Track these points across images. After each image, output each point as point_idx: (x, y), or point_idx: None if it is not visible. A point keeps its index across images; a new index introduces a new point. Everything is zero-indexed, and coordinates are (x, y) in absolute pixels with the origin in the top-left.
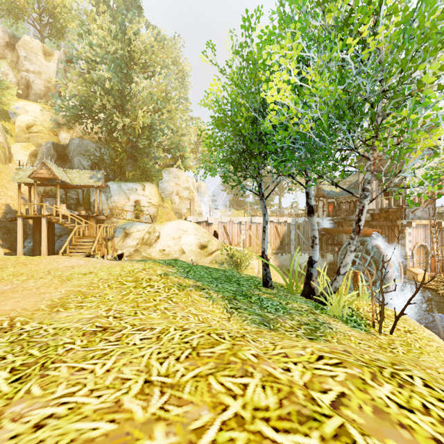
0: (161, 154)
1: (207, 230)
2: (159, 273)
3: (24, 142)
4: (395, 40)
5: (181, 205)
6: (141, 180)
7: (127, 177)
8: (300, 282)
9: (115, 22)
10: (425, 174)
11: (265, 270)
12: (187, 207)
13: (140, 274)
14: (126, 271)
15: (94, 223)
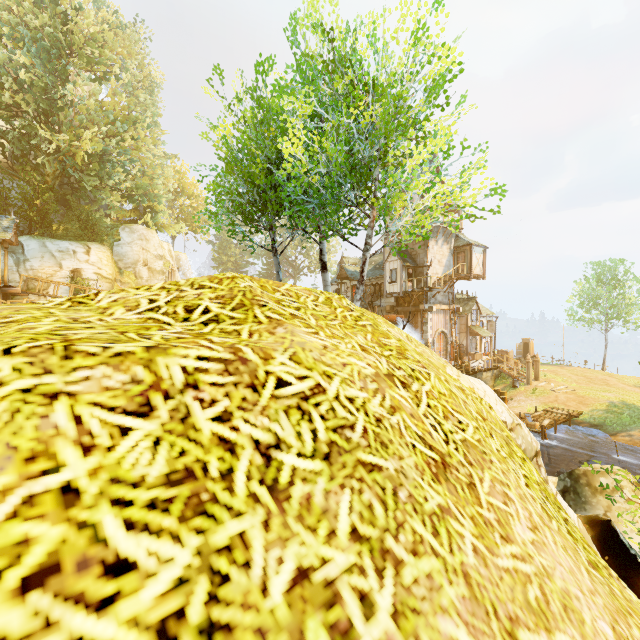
0: (116, 202)
1: None
2: None
3: None
4: (382, 121)
5: (152, 280)
6: (82, 239)
7: (55, 232)
8: None
9: None
10: (407, 231)
11: None
12: None
13: None
14: None
15: None
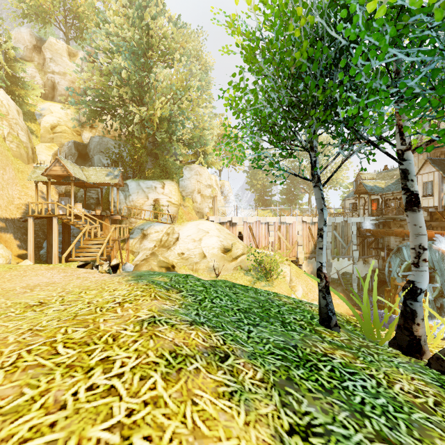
0: (183, 150)
1: (231, 231)
2: (141, 318)
3: (48, 142)
4: None
5: (203, 203)
6: (161, 178)
7: (148, 175)
8: (339, 291)
9: (132, 8)
10: None
11: (324, 298)
12: (209, 206)
13: (108, 316)
14: (91, 306)
15: (109, 223)
